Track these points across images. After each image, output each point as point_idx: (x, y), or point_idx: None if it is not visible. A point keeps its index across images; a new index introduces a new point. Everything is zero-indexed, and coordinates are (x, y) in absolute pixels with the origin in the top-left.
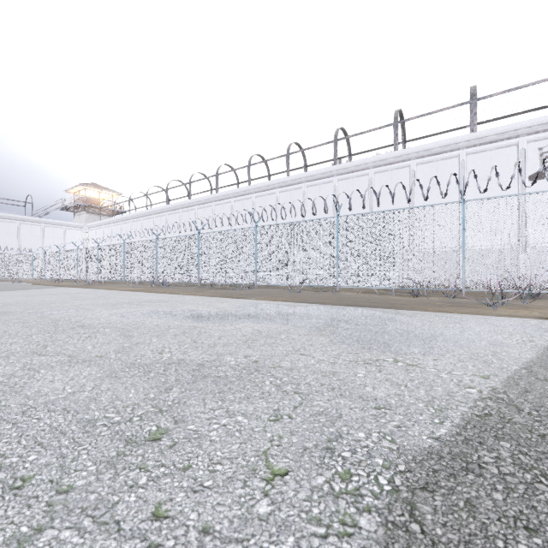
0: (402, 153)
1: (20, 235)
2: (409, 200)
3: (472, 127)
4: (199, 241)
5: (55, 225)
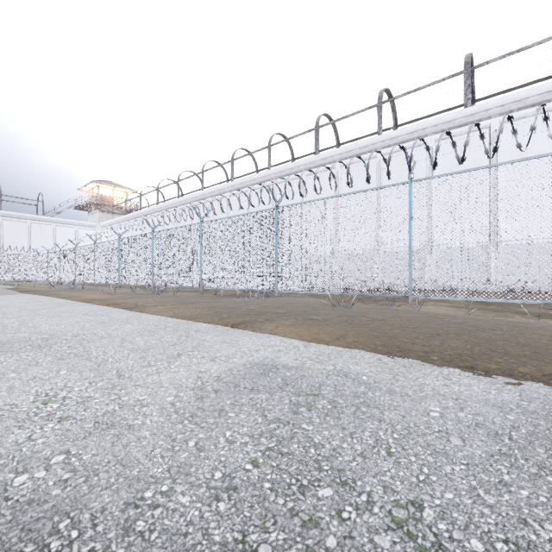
0: (477, 109)
1: (31, 234)
2: None
3: None
4: (201, 233)
5: (66, 225)
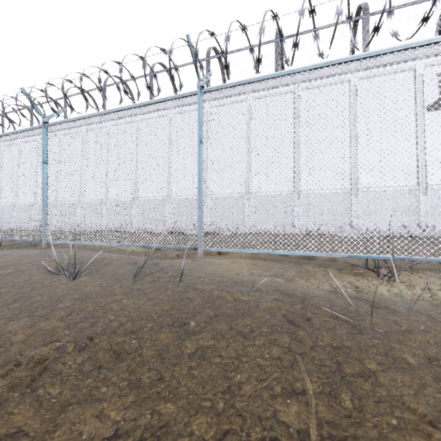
0: None
1: None
2: (377, 28)
3: (364, 46)
4: None
5: None
